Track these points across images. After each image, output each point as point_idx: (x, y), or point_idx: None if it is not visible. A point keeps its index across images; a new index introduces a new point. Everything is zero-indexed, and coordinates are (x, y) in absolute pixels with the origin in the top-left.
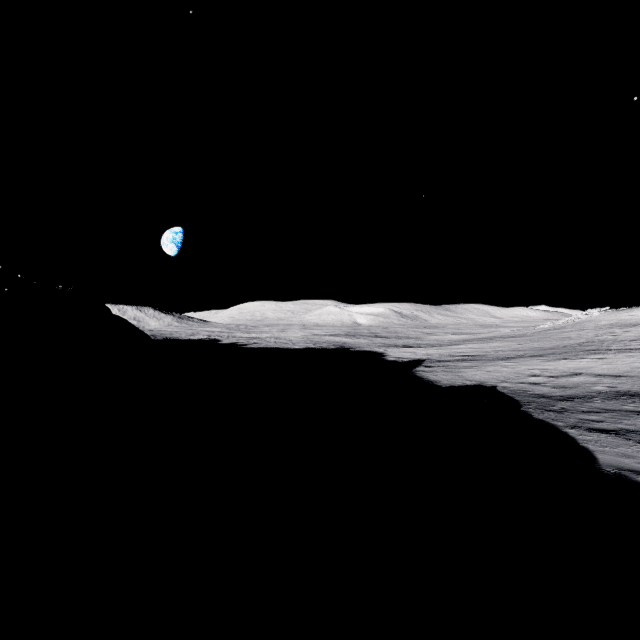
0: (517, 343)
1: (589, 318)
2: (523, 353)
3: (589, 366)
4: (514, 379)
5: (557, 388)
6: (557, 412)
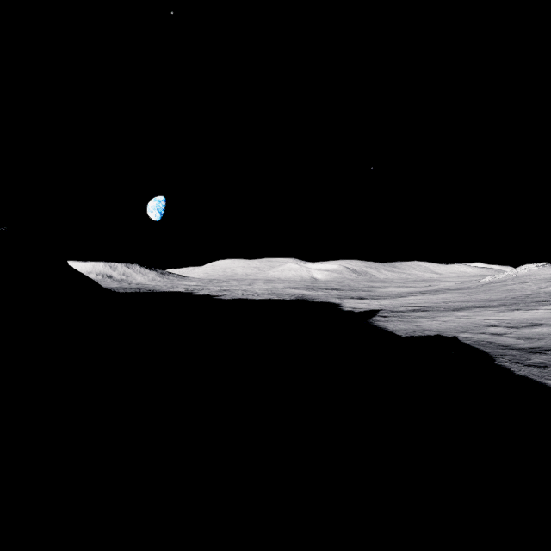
0: (464, 295)
1: (528, 272)
2: (473, 304)
3: (547, 317)
4: (473, 329)
5: (522, 339)
6: (538, 367)
